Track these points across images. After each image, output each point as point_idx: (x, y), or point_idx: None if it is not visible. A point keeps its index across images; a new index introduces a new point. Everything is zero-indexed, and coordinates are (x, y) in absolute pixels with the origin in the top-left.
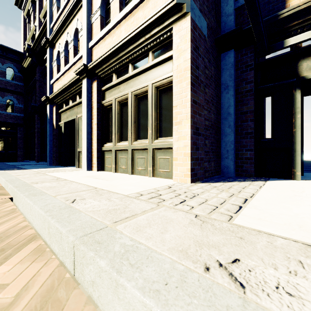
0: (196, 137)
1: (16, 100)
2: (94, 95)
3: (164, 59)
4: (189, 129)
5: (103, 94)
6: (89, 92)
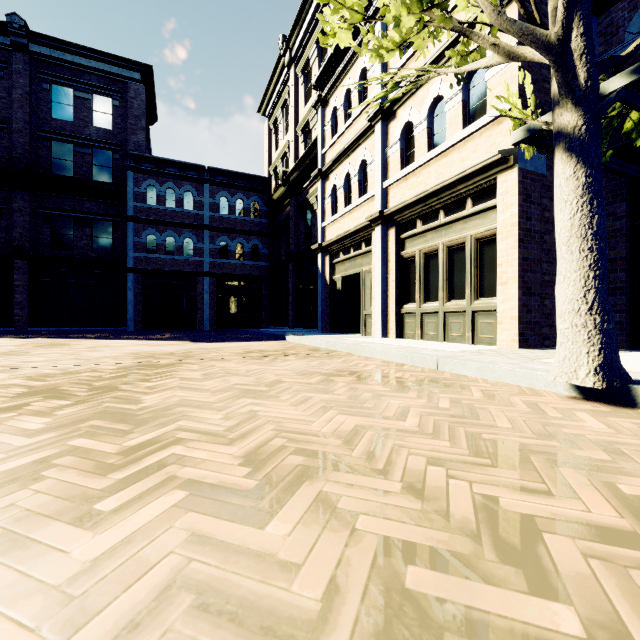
0: (527, 298)
1: (261, 244)
2: (390, 245)
3: (486, 208)
4: (517, 291)
5: (402, 243)
6: (384, 242)
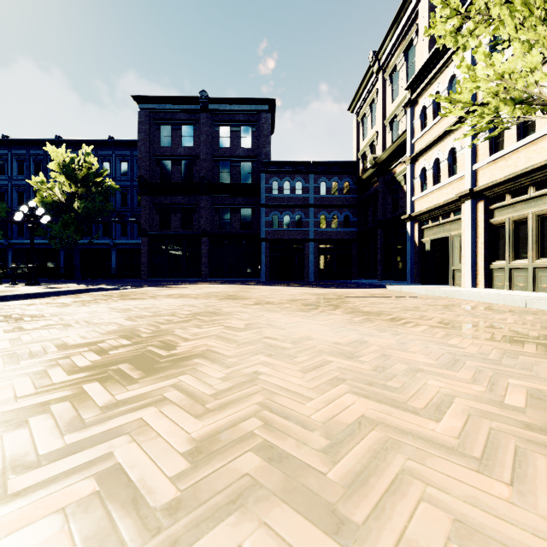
0: None
1: (351, 214)
2: (479, 215)
3: None
4: None
5: (490, 212)
6: (473, 212)
